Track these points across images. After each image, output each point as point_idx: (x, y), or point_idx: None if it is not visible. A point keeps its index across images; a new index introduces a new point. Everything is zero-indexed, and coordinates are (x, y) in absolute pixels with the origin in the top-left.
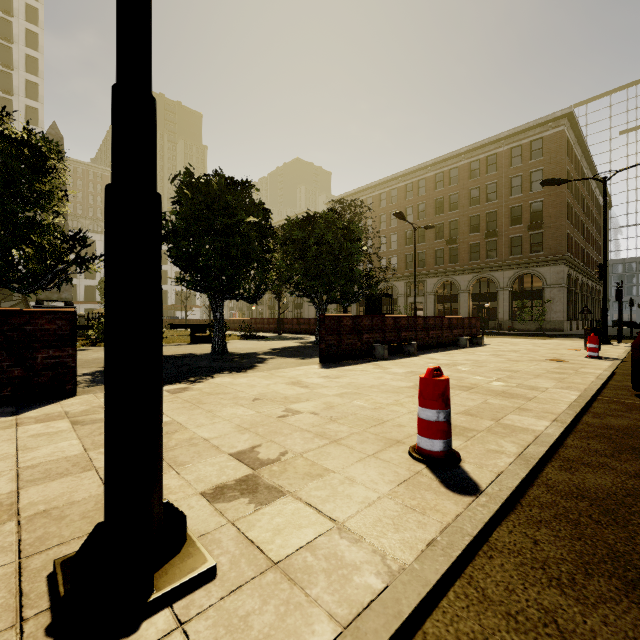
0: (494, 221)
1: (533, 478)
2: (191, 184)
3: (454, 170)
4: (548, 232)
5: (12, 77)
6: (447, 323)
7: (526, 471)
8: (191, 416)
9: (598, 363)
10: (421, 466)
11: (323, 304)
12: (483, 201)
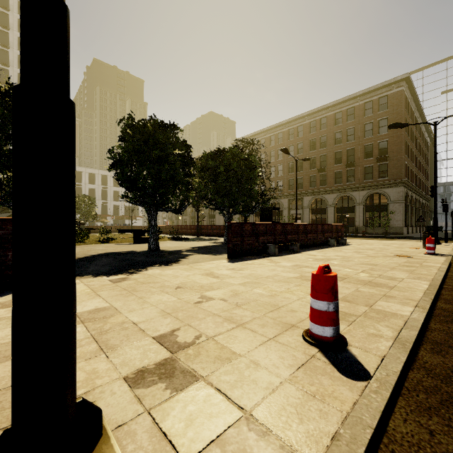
0: (352, 155)
1: (411, 361)
2: (132, 126)
3: (323, 119)
4: (391, 163)
5: (8, 54)
6: (320, 228)
7: (405, 355)
8: (126, 302)
9: (435, 258)
10: (314, 350)
11: (230, 215)
12: (344, 141)
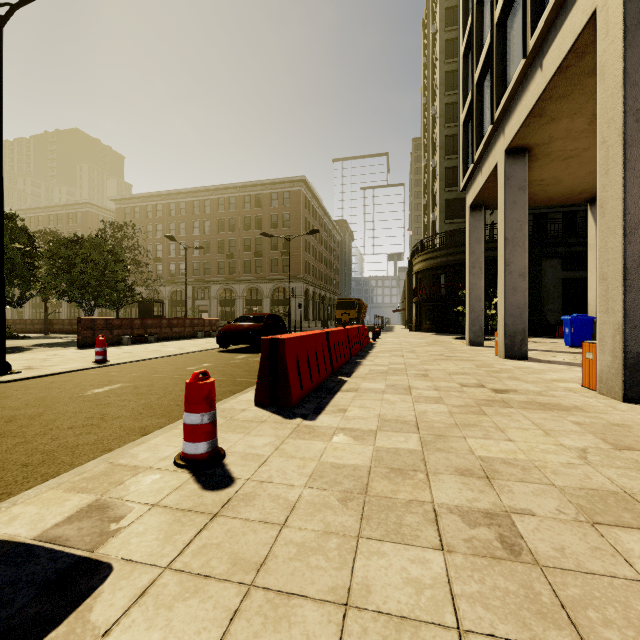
0: (261, 245)
1: (129, 363)
2: None
3: (233, 198)
4: (293, 259)
5: None
6: (189, 323)
7: (126, 362)
8: None
9: None
10: (94, 363)
11: (91, 308)
12: (253, 228)
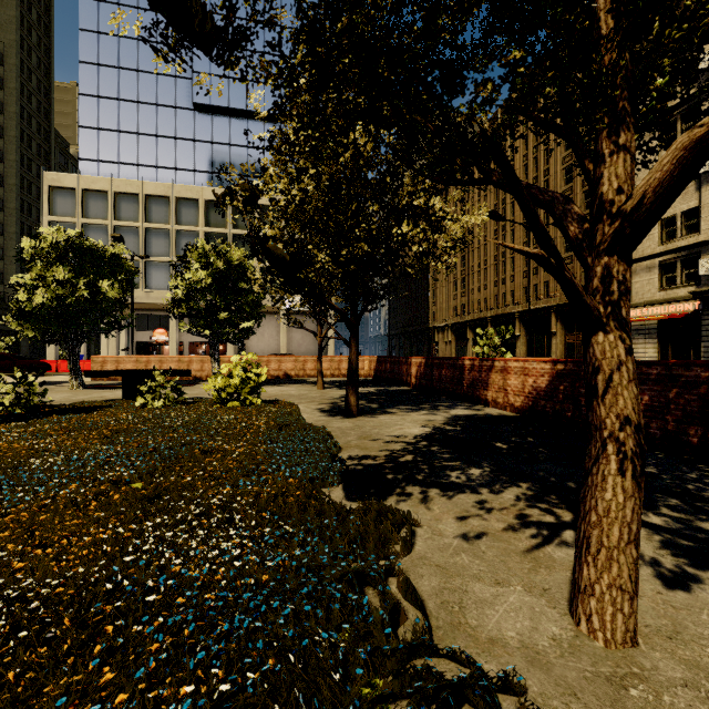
0: None
1: None
2: None
3: None
4: None
5: None
6: None
7: None
8: None
9: None
10: None
11: None
12: None
